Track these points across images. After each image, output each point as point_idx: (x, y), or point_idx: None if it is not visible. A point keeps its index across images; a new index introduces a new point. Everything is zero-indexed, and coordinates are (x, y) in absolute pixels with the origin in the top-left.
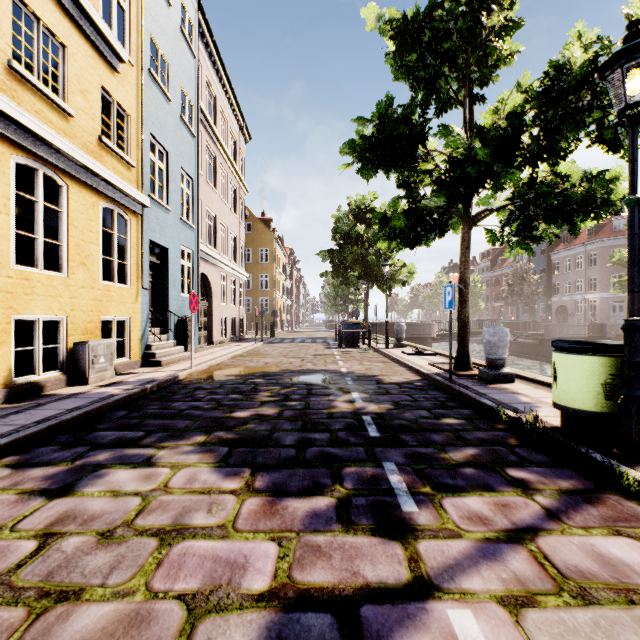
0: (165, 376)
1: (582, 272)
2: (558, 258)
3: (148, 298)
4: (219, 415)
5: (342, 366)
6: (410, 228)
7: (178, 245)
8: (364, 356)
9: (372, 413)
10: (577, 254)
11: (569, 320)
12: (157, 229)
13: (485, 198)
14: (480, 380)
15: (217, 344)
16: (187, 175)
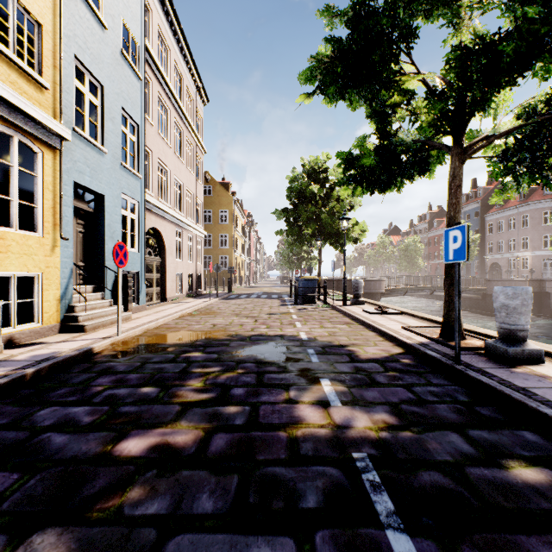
0: (73, 349)
1: (515, 232)
2: (492, 220)
3: (72, 250)
4: (91, 450)
5: (301, 330)
6: (381, 168)
7: (118, 193)
8: (323, 315)
9: (367, 442)
10: (510, 216)
11: (502, 276)
12: (86, 171)
13: (468, 133)
14: (490, 357)
15: (171, 300)
16: (131, 119)
